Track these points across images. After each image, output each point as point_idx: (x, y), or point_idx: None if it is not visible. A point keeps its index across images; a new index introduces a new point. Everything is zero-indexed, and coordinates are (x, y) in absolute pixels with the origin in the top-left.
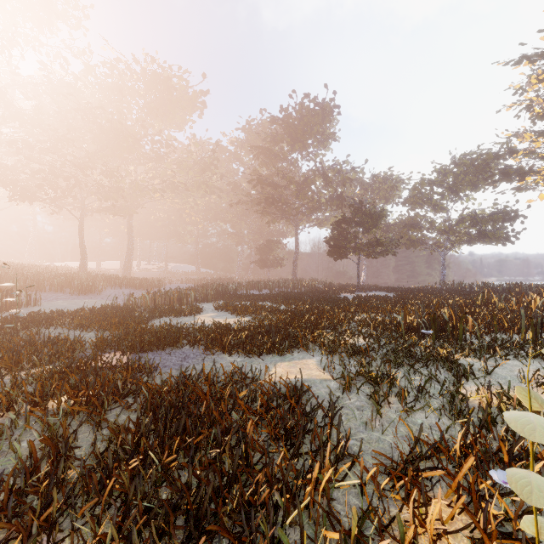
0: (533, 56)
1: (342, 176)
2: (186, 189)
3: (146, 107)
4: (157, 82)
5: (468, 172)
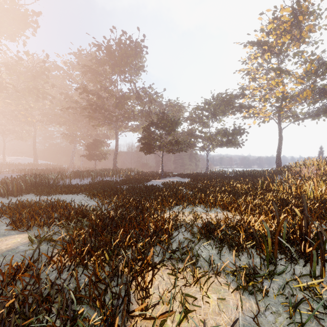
0: (253, 42)
1: (150, 96)
2: (16, 91)
3: None
4: None
5: (221, 104)
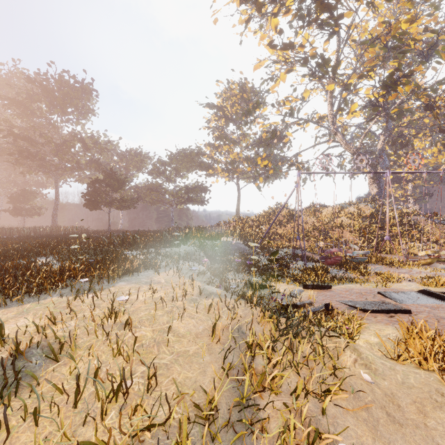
0: (211, 106)
1: (100, 146)
2: None
3: None
4: None
5: (184, 160)
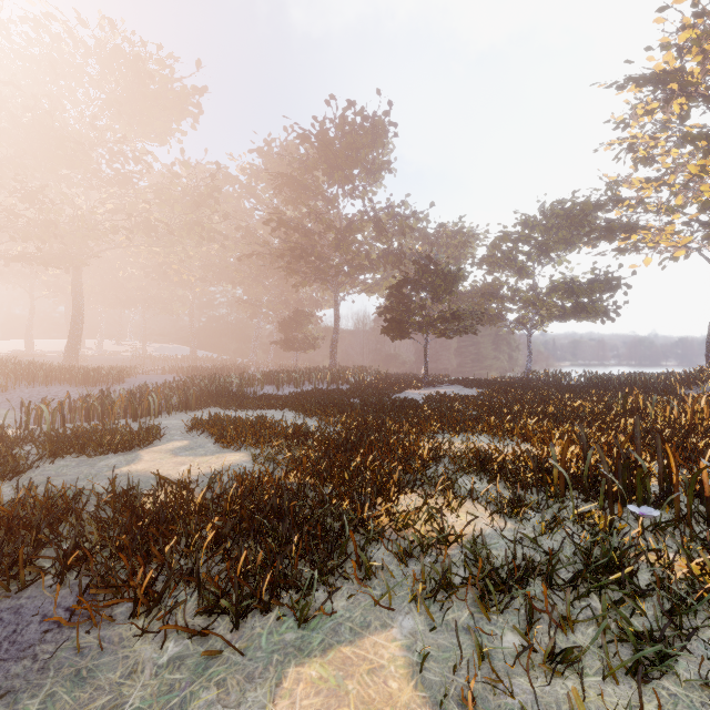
0: (641, 78)
1: (401, 222)
2: (170, 232)
3: (101, 99)
4: (121, 63)
5: (562, 225)
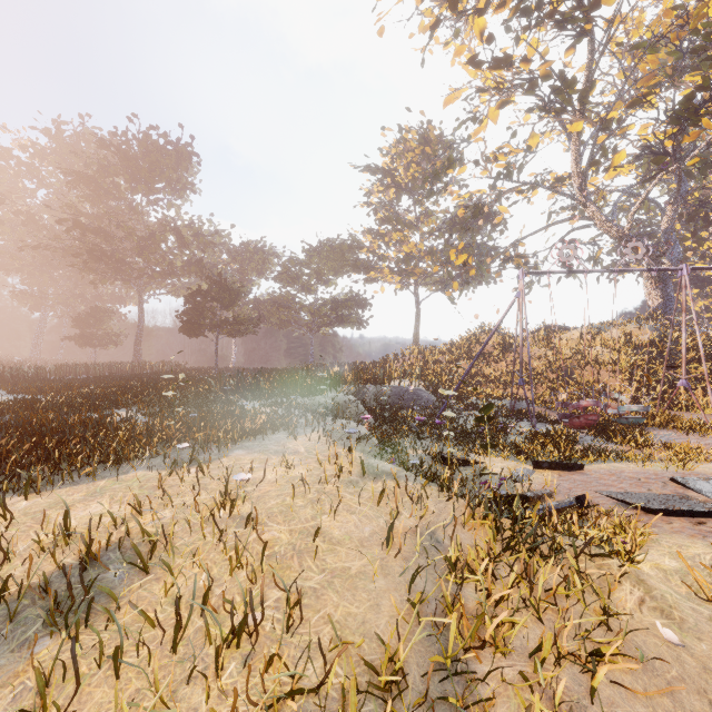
0: (374, 169)
1: (203, 239)
2: None
3: None
4: None
5: (330, 258)
